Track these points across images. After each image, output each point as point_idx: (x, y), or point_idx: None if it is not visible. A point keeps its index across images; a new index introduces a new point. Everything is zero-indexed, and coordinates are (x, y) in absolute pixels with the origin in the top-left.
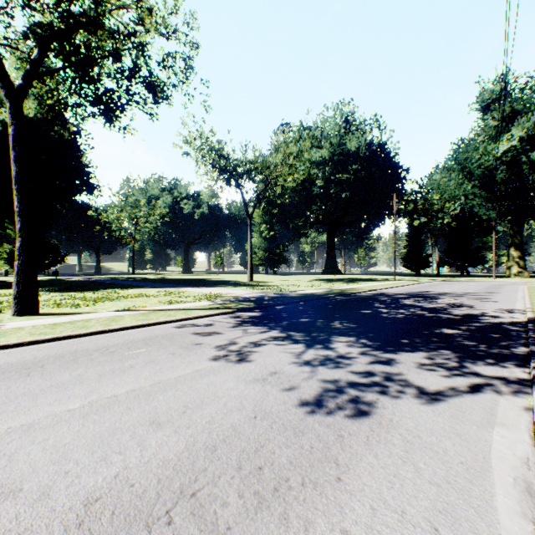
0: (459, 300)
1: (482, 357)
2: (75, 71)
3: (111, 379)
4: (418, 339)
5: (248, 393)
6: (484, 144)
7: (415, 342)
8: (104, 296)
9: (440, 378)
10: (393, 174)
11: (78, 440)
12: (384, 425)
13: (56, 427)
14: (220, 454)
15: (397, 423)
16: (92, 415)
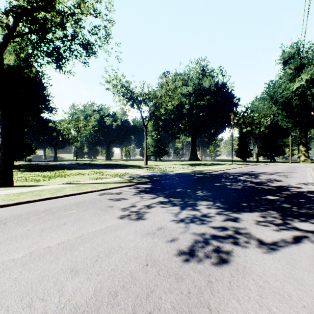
0: (273, 177)
1: (297, 216)
2: (36, 35)
3: (49, 233)
4: (252, 203)
5: (142, 244)
6: (284, 83)
7: (251, 205)
8: (56, 174)
9: (273, 232)
10: (230, 101)
11: (13, 286)
12: (241, 271)
13: (0, 275)
14: (119, 300)
15: (249, 269)
16: (29, 264)
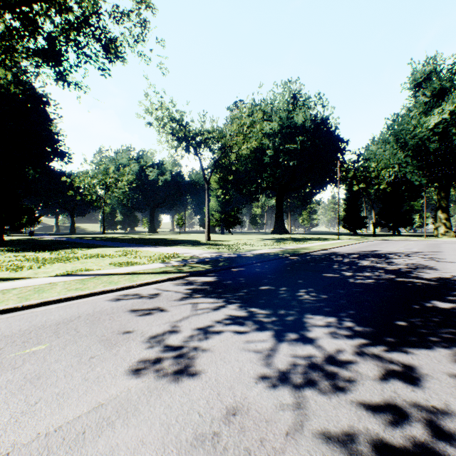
0: (414, 260)
1: None
2: (13, 13)
3: None
4: (417, 320)
5: None
6: (417, 117)
7: (417, 325)
8: (57, 257)
9: None
10: (334, 145)
11: None
12: None
13: None
14: None
15: None
16: None
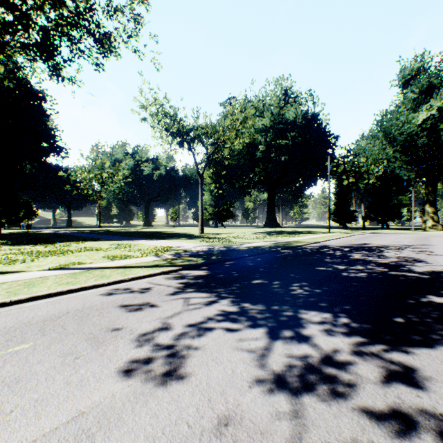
0: (405, 253)
1: None
2: (6, 7)
3: None
4: (414, 316)
5: None
6: (406, 113)
7: (415, 322)
8: (51, 250)
9: None
10: (325, 141)
11: None
12: None
13: None
14: None
15: None
16: None
